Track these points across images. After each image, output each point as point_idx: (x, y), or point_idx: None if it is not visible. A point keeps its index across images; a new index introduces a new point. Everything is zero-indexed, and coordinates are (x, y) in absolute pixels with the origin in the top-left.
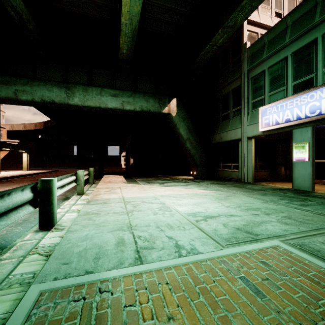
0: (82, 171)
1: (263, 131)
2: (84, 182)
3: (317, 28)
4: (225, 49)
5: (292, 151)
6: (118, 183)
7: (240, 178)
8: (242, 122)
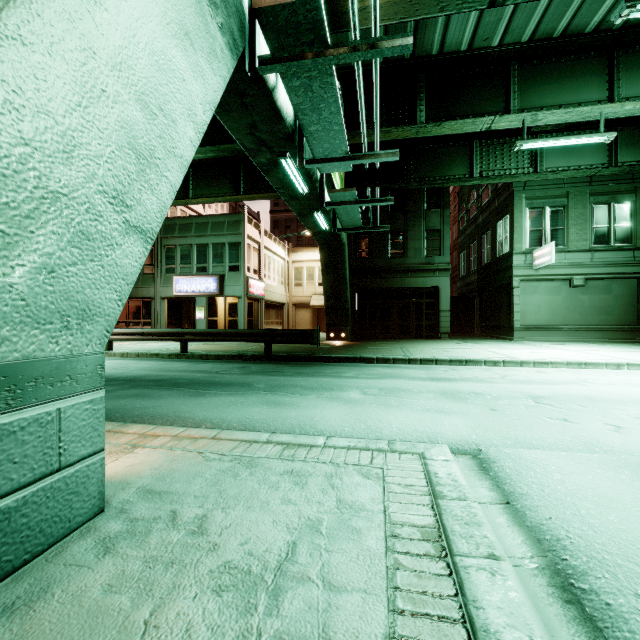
0: None
1: (176, 295)
2: None
3: (209, 237)
4: None
5: (196, 312)
6: None
7: None
8: (156, 283)
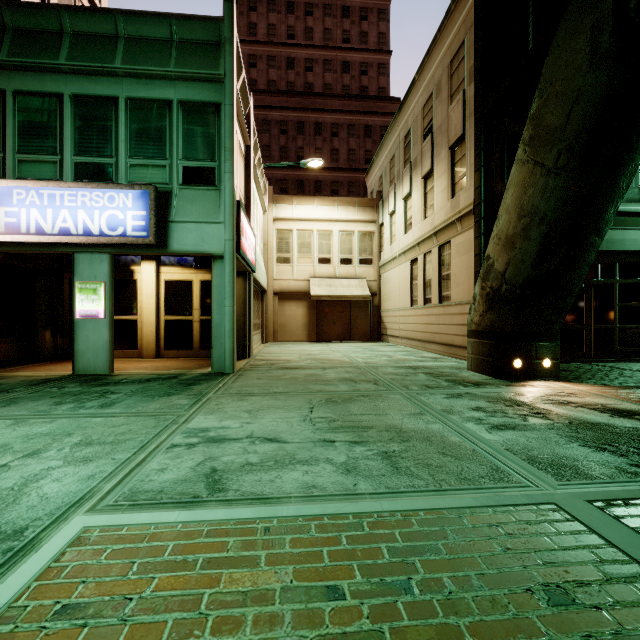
0: None
1: (2, 243)
2: None
3: (118, 79)
4: None
5: (74, 296)
6: None
7: None
8: None
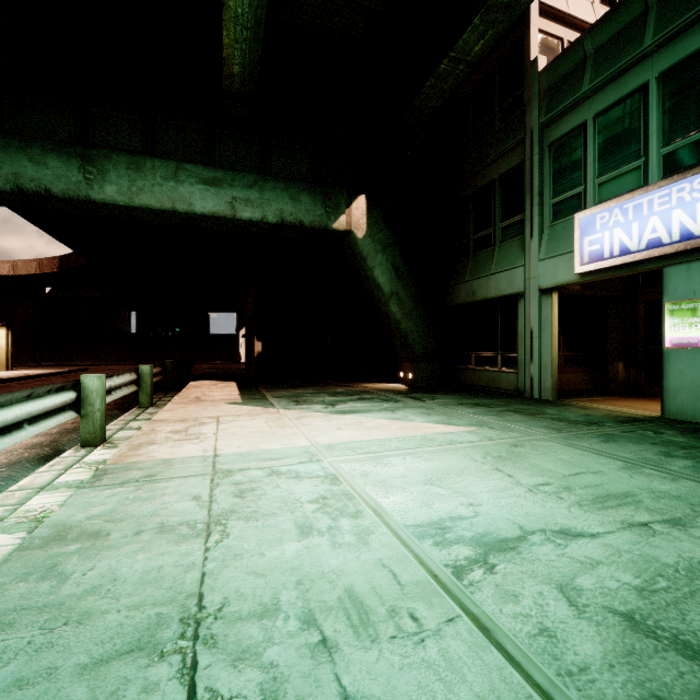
0: (95, 377)
1: (583, 274)
2: (102, 407)
3: None
4: (482, 78)
5: (663, 321)
6: (216, 405)
7: (521, 389)
8: (527, 253)
